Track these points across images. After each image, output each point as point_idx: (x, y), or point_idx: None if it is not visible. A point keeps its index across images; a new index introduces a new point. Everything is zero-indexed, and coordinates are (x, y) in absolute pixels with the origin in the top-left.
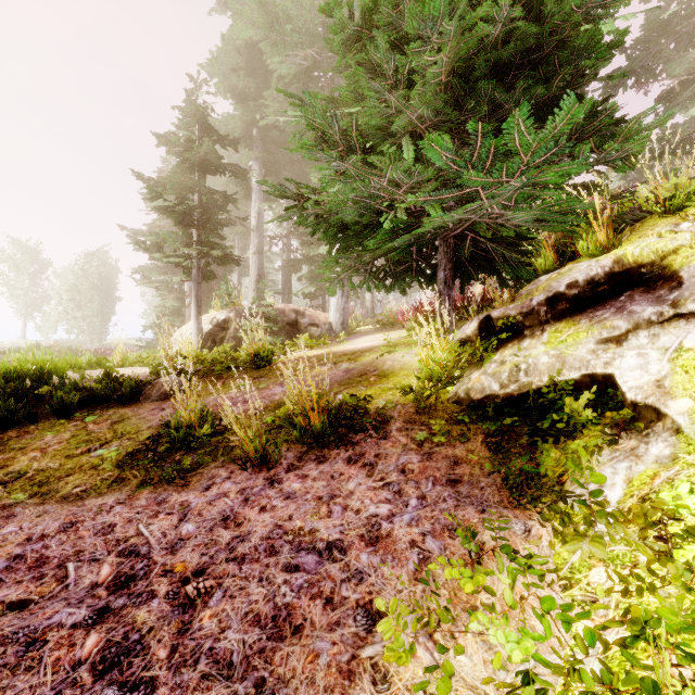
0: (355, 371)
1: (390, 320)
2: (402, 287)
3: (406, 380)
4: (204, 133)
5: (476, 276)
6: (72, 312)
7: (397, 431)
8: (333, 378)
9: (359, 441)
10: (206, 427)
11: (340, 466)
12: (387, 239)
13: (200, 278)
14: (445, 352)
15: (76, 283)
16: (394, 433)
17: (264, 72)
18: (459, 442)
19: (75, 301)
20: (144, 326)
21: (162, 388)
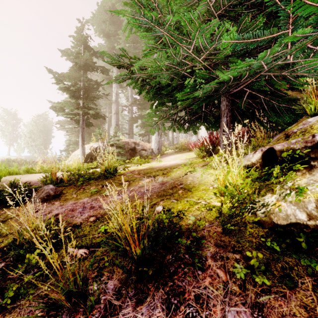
0: (168, 185)
1: (182, 147)
2: (194, 129)
3: (206, 195)
4: (86, 49)
5: (242, 122)
6: (30, 143)
7: (213, 260)
8: (153, 189)
9: (177, 270)
10: (37, 251)
11: (159, 317)
12: (192, 92)
13: (84, 125)
14: (241, 177)
15: (32, 129)
16: (210, 263)
17: (119, 23)
18: (287, 288)
19: (32, 138)
20: (60, 150)
21: (41, 194)
